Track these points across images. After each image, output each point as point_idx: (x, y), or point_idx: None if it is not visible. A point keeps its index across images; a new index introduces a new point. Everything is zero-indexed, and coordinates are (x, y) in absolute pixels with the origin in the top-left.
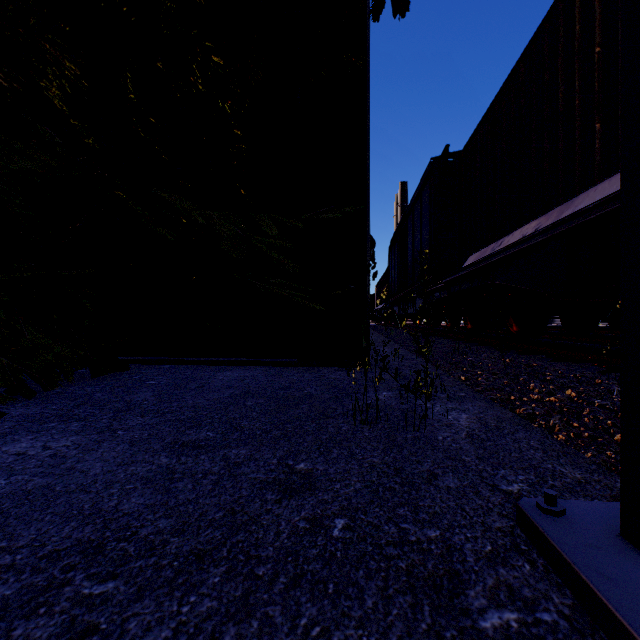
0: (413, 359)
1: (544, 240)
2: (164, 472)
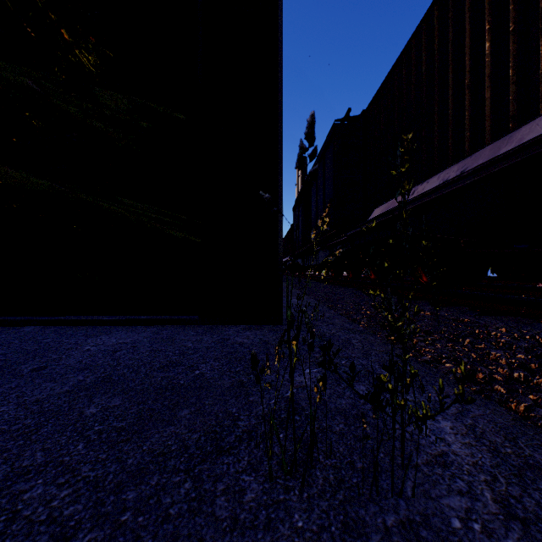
0: (325, 311)
1: (476, 181)
2: None
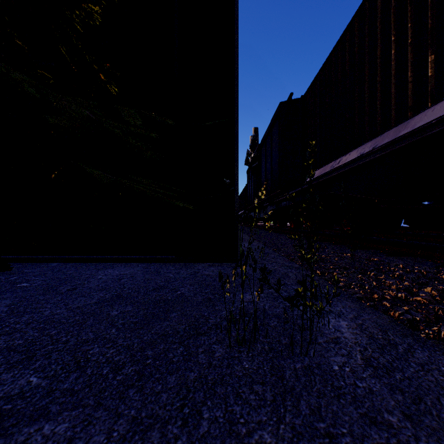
0: (271, 253)
1: (383, 155)
2: None
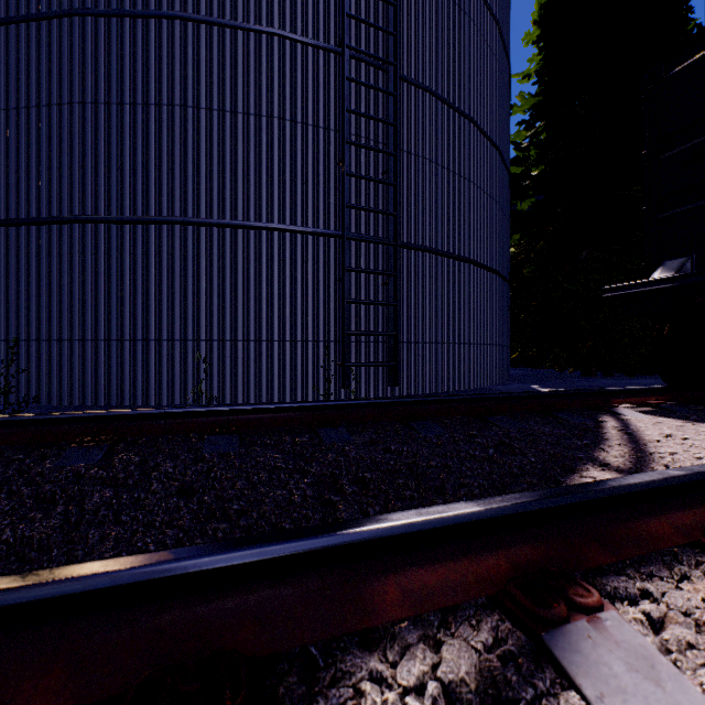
0: None
1: None
2: None
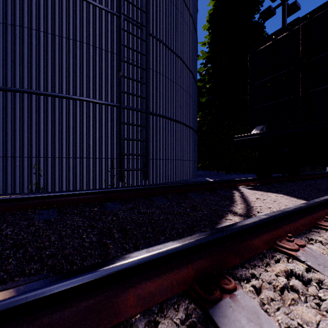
0: None
1: None
2: None
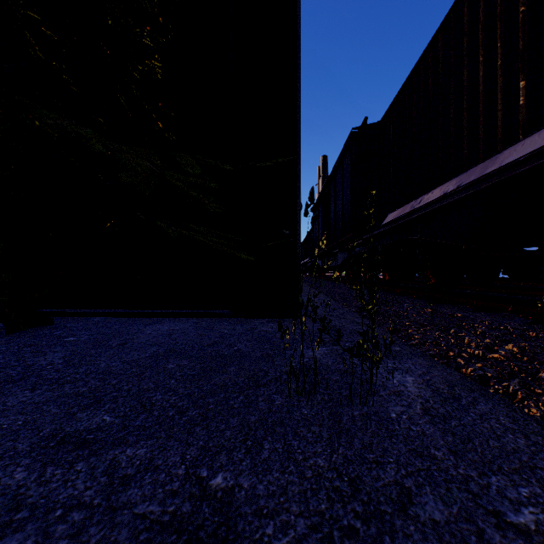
0: (340, 309)
1: (468, 195)
2: (3, 507)
